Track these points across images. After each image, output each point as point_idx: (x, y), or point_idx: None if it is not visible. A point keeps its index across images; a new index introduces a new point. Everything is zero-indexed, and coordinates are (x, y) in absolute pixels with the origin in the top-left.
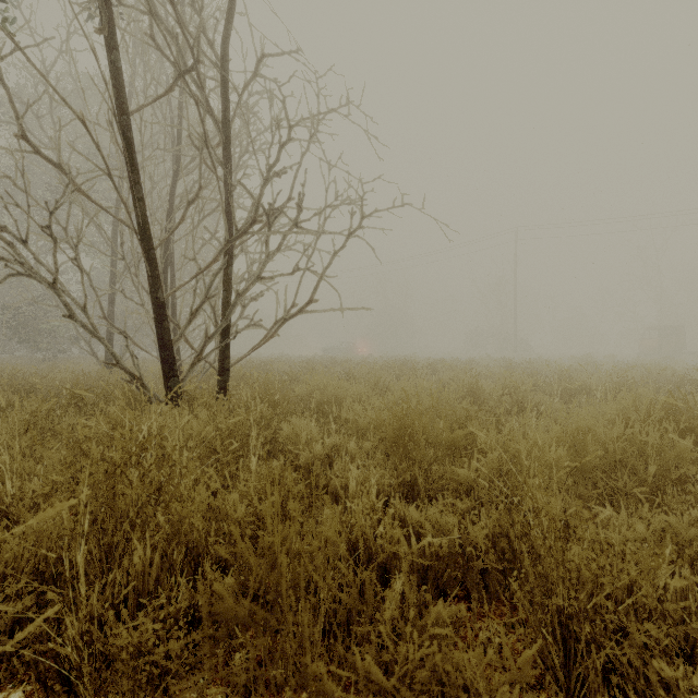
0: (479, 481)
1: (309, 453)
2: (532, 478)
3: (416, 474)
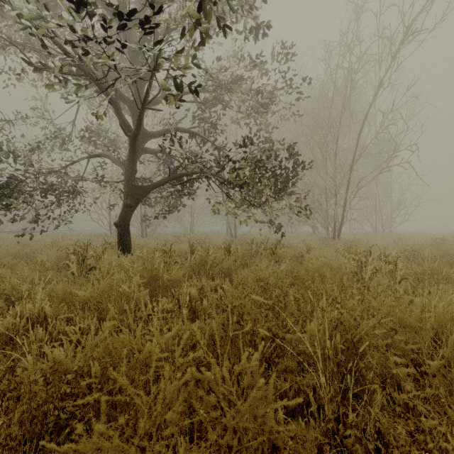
0: None
1: None
2: None
3: None
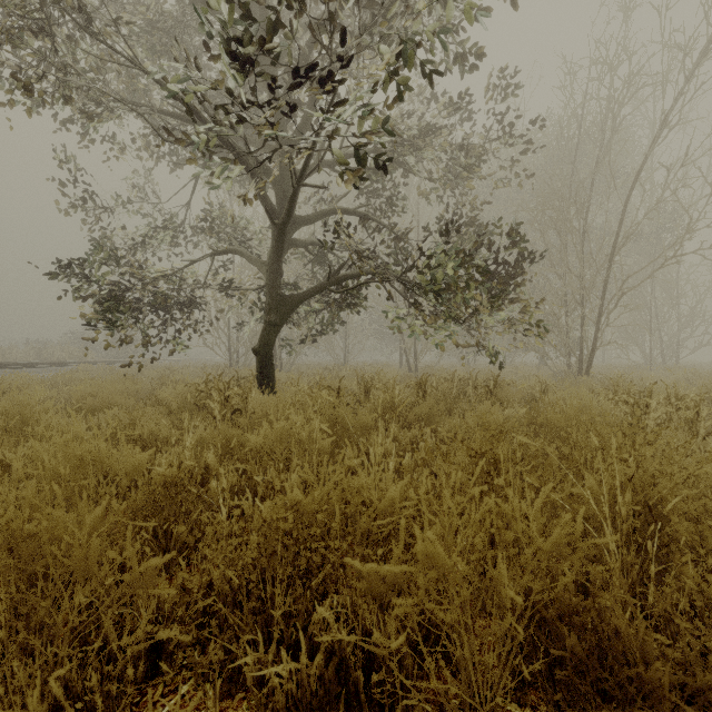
0: None
1: None
2: None
3: None
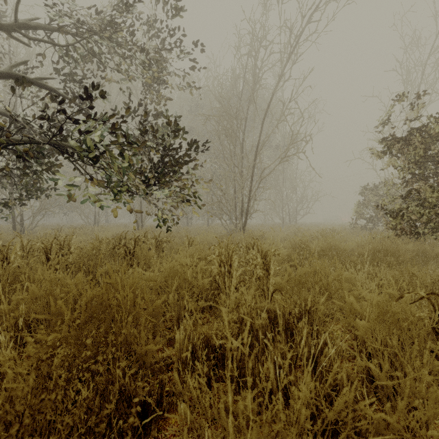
0: None
1: None
2: None
3: None
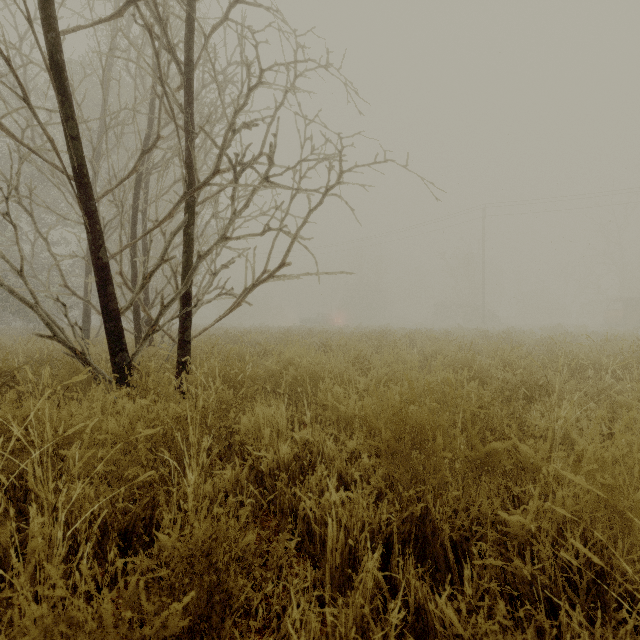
0: (541, 533)
1: (274, 454)
2: (633, 530)
3: (427, 505)
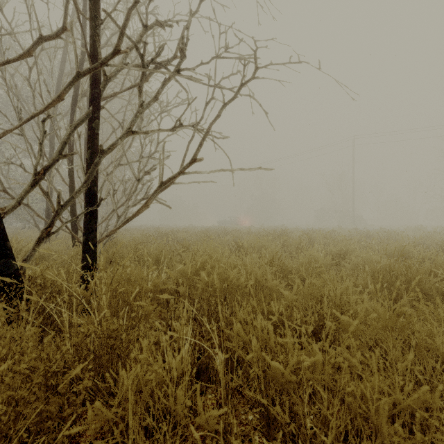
0: None
1: None
2: None
3: None
